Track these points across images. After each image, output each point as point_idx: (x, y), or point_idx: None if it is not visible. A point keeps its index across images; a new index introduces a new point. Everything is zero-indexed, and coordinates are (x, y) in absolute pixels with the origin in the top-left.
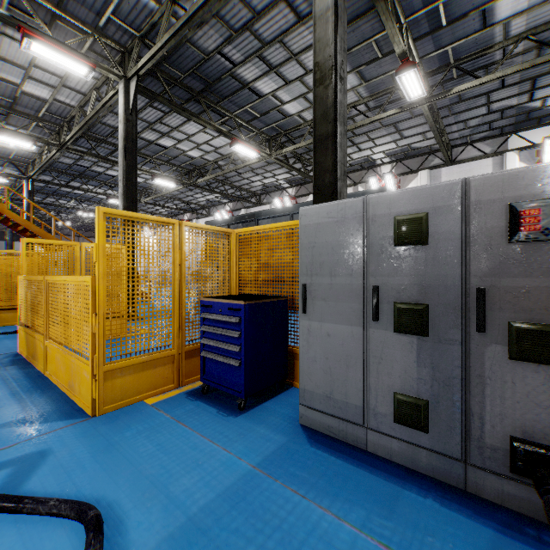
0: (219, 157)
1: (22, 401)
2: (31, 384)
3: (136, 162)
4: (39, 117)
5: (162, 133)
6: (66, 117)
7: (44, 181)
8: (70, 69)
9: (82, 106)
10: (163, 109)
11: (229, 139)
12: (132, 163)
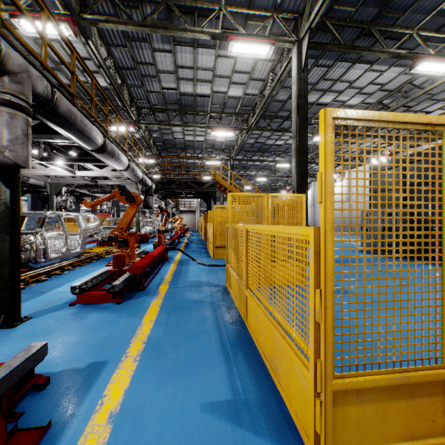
0: (384, 95)
1: (228, 362)
2: (234, 334)
3: (307, 116)
4: (236, 113)
5: (324, 90)
6: (251, 106)
7: (238, 159)
8: (256, 54)
9: (261, 91)
10: (327, 63)
11: (402, 67)
12: (304, 118)
